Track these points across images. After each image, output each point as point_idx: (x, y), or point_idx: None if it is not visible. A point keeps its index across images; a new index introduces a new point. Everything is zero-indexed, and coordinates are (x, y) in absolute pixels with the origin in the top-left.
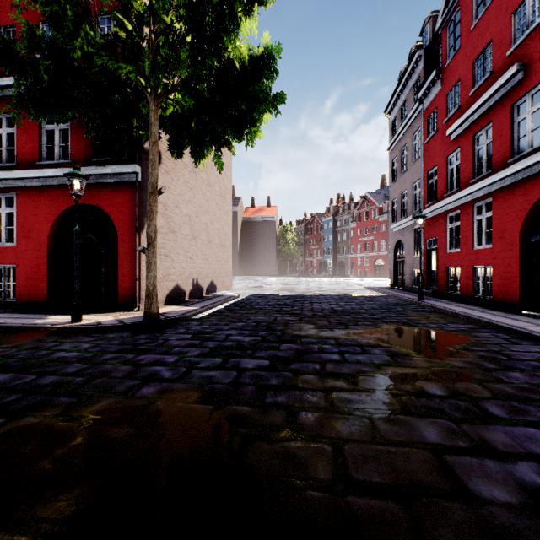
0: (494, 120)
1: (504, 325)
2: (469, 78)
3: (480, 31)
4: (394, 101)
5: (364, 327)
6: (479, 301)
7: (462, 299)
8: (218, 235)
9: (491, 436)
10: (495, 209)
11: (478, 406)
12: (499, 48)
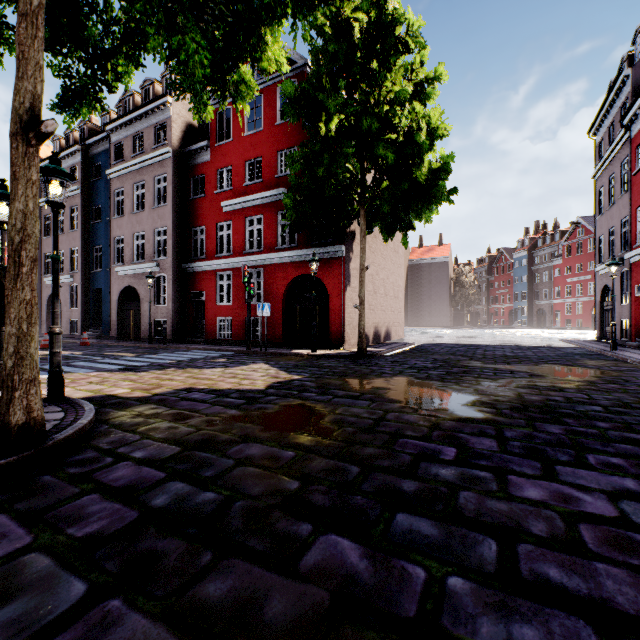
0: None
1: None
2: None
3: None
4: (599, 122)
5: (523, 365)
6: None
7: None
8: (392, 288)
9: (552, 393)
10: None
11: (561, 389)
12: None
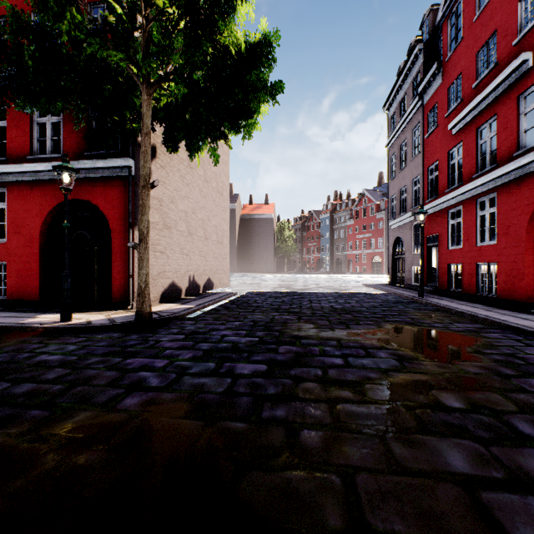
0: (499, 112)
1: (514, 325)
2: (472, 70)
3: (484, 22)
4: (393, 97)
5: (366, 327)
6: (483, 299)
7: (465, 296)
8: (216, 232)
9: (528, 463)
10: (500, 204)
11: (505, 422)
12: (504, 38)
